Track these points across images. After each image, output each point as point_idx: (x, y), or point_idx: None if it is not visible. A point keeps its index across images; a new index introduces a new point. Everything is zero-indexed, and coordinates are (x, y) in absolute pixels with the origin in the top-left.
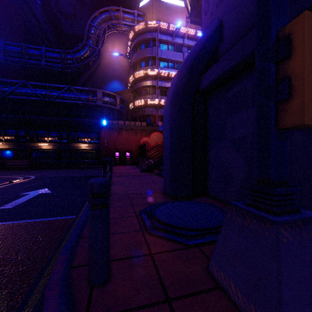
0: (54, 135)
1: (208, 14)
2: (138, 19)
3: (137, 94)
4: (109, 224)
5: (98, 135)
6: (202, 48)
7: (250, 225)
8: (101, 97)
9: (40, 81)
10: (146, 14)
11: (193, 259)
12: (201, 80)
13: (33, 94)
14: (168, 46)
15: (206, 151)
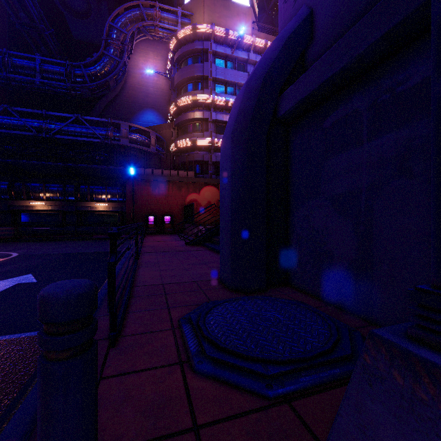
0: (54, 190)
1: (290, 1)
2: (183, 21)
3: (181, 130)
4: (122, 349)
5: (123, 190)
6: (281, 49)
7: (439, 403)
8: (127, 133)
9: (34, 108)
10: (194, 15)
11: (282, 438)
12: (280, 101)
13: (21, 127)
14: (226, 62)
15: (288, 215)
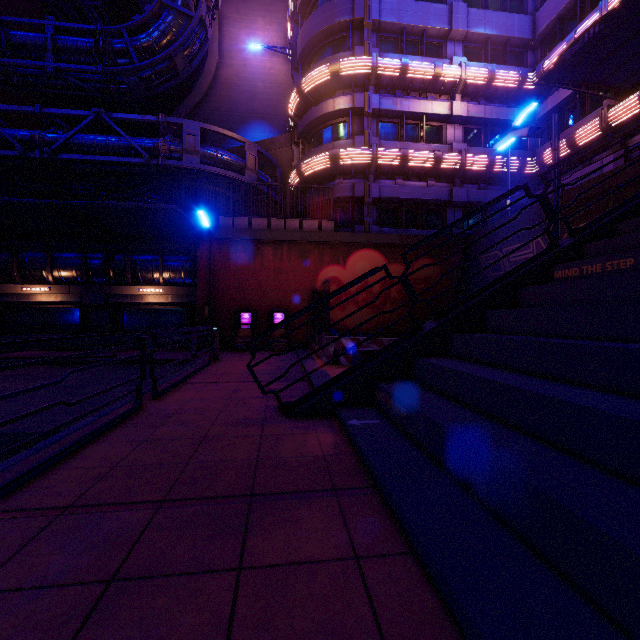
0: (67, 264)
1: None
2: None
3: (310, 145)
4: None
5: (192, 261)
6: None
7: None
8: (196, 143)
9: None
10: None
11: None
12: None
13: None
14: None
15: None
